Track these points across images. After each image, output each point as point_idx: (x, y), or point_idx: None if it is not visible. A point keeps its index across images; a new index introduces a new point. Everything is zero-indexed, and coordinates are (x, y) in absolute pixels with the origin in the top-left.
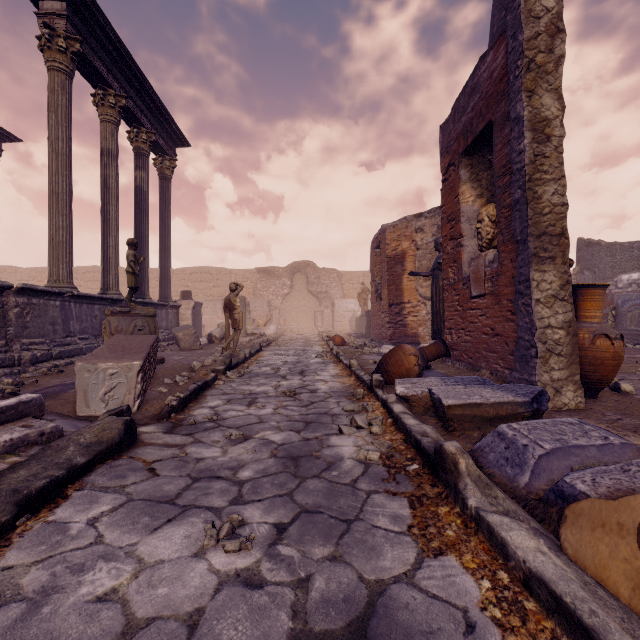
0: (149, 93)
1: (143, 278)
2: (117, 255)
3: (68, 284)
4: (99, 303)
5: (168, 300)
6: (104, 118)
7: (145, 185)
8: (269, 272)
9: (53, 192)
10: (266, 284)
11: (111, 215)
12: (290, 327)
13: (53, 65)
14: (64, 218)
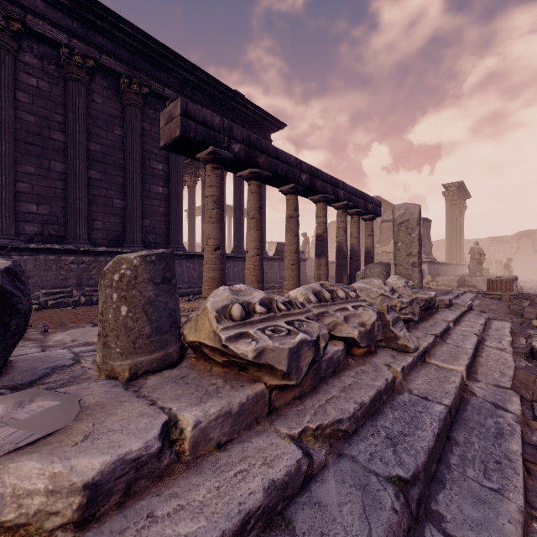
0: (465, 191)
1: (460, 256)
2: (458, 250)
3: (455, 261)
4: (458, 266)
5: (463, 263)
6: (455, 208)
7: (461, 222)
8: (499, 239)
9: (452, 237)
10: (496, 247)
11: (457, 238)
12: (518, 275)
13: (452, 204)
14: (454, 244)
